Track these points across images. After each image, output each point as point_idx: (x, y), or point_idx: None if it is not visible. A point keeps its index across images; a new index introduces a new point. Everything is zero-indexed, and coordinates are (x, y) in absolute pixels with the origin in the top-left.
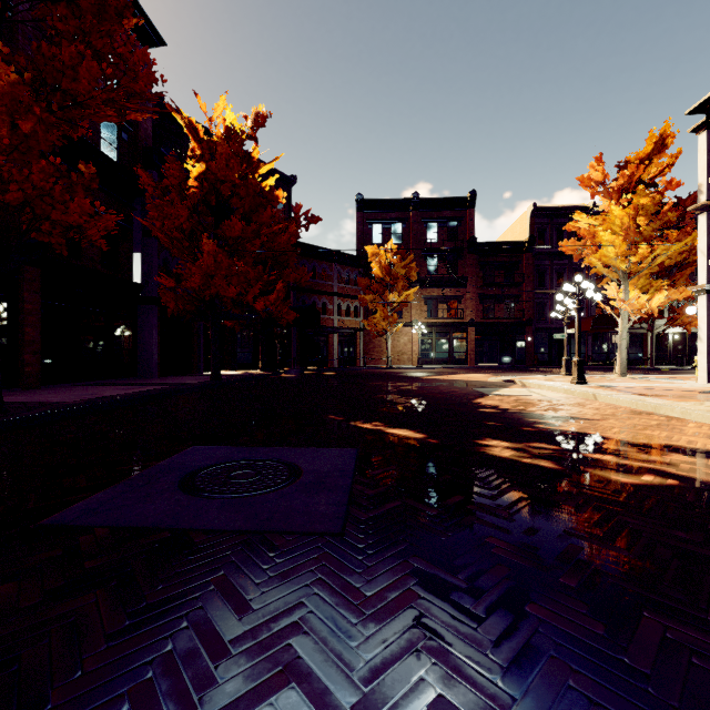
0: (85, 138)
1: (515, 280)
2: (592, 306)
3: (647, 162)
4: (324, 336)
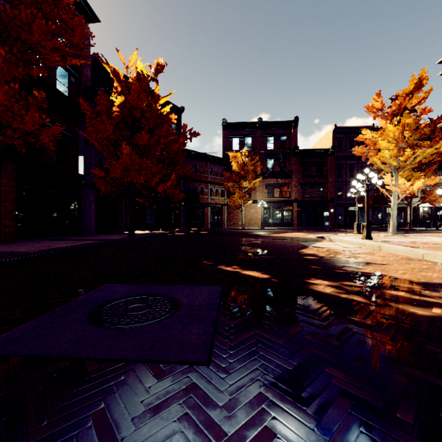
0: (46, 80)
1: (323, 173)
2: (372, 190)
3: (410, 95)
4: (202, 209)
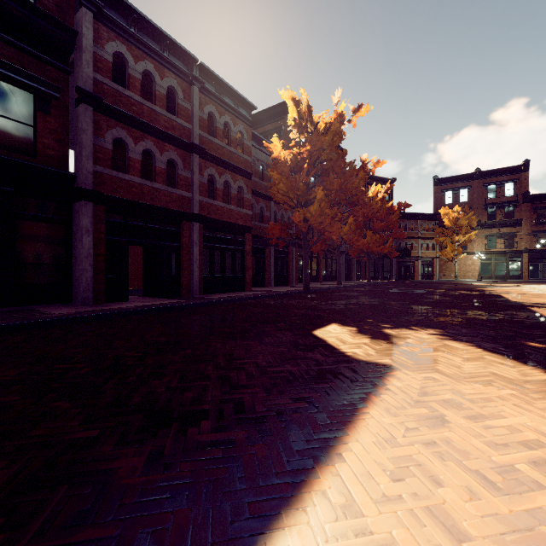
0: None
1: None
2: None
3: None
4: (412, 262)
